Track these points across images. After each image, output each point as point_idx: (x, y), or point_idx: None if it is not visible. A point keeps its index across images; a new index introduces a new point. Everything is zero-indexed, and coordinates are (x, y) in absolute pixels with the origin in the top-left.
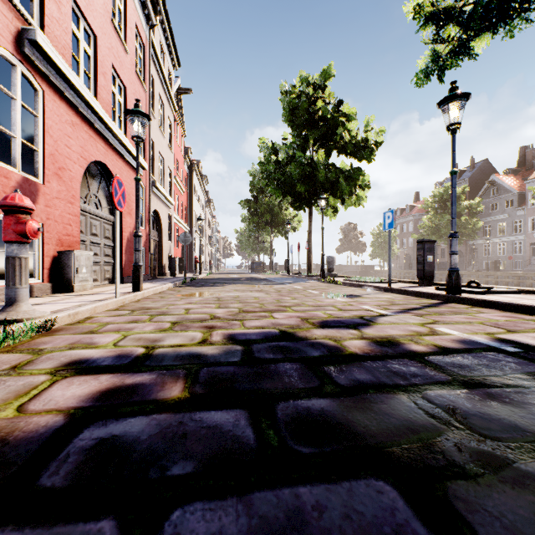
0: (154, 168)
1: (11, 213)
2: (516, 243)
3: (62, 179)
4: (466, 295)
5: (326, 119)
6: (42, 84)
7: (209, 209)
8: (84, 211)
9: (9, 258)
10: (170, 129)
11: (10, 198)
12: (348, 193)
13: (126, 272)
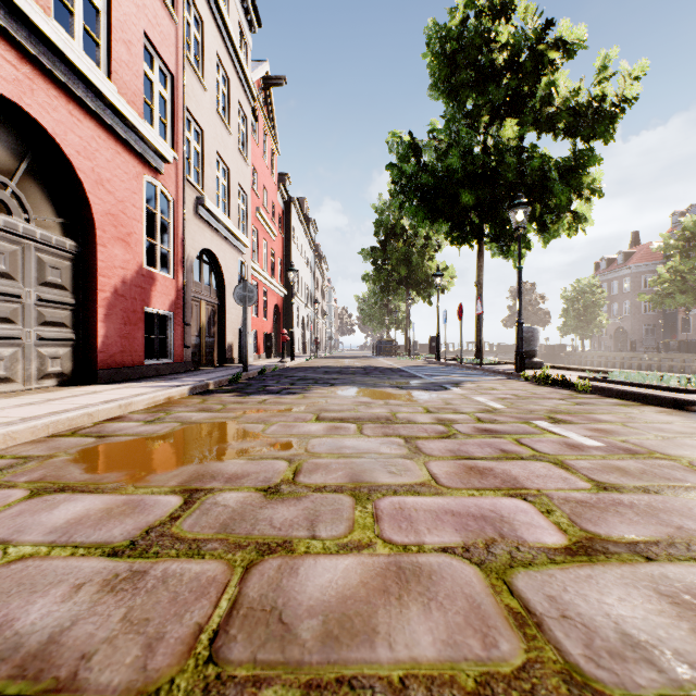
0: (204, 176)
1: None
2: None
3: None
4: None
5: (517, 64)
6: None
7: (319, 267)
8: None
9: None
10: (245, 127)
11: None
12: (566, 201)
13: (111, 360)
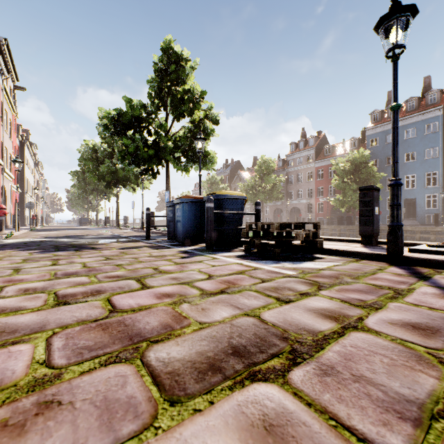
0: (2, 158)
1: (2, 209)
2: None
3: None
4: None
5: None
6: None
7: (38, 171)
8: None
9: (1, 220)
10: (10, 125)
11: (2, 206)
12: (135, 184)
13: None
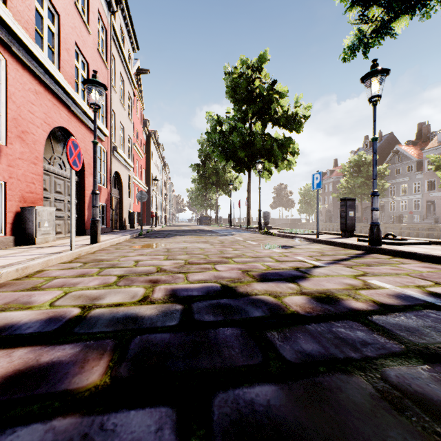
0: (115, 135)
1: None
2: (415, 201)
3: (25, 141)
4: (386, 246)
5: (262, 96)
6: (4, 54)
7: (165, 172)
8: (48, 172)
9: None
10: (130, 103)
11: None
12: (281, 158)
13: (89, 226)
